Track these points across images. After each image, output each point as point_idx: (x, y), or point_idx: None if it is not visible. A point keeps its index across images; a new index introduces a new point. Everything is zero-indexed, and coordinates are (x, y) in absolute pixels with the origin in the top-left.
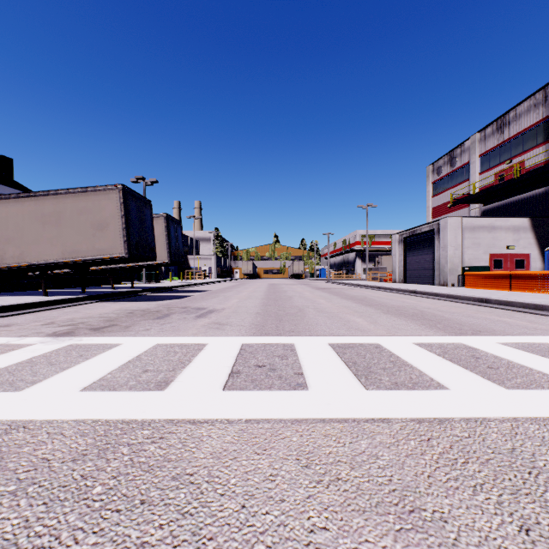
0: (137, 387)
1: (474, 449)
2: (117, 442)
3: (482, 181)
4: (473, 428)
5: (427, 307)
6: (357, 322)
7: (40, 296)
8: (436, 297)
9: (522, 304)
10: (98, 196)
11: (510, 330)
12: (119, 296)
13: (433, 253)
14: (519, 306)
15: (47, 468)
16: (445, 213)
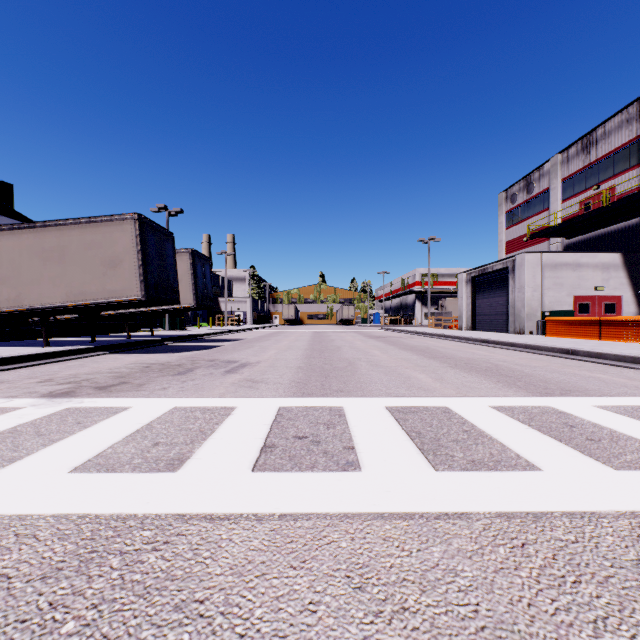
0: (143, 466)
1: (586, 560)
2: (107, 549)
3: (564, 210)
4: (579, 528)
5: (502, 360)
6: (419, 379)
7: (41, 346)
8: (512, 347)
9: (617, 356)
10: (109, 228)
11: (607, 389)
12: (136, 346)
13: (507, 295)
14: (613, 359)
15: (5, 591)
16: (521, 248)
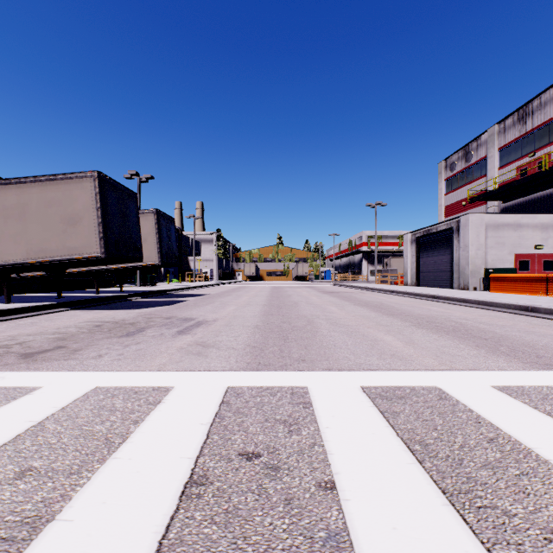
0: None
1: None
2: None
3: (501, 176)
4: None
5: (463, 317)
6: (388, 343)
7: (3, 303)
8: (464, 303)
9: None
10: (69, 185)
11: None
12: (101, 302)
13: (451, 254)
14: None
15: None
16: (459, 211)
